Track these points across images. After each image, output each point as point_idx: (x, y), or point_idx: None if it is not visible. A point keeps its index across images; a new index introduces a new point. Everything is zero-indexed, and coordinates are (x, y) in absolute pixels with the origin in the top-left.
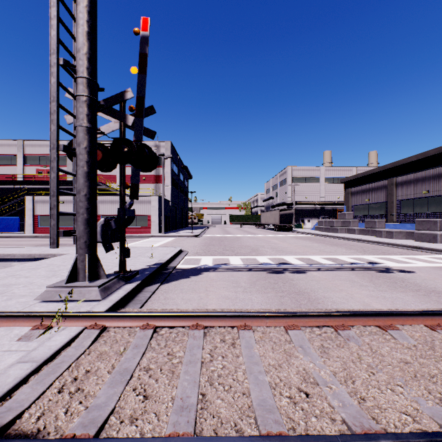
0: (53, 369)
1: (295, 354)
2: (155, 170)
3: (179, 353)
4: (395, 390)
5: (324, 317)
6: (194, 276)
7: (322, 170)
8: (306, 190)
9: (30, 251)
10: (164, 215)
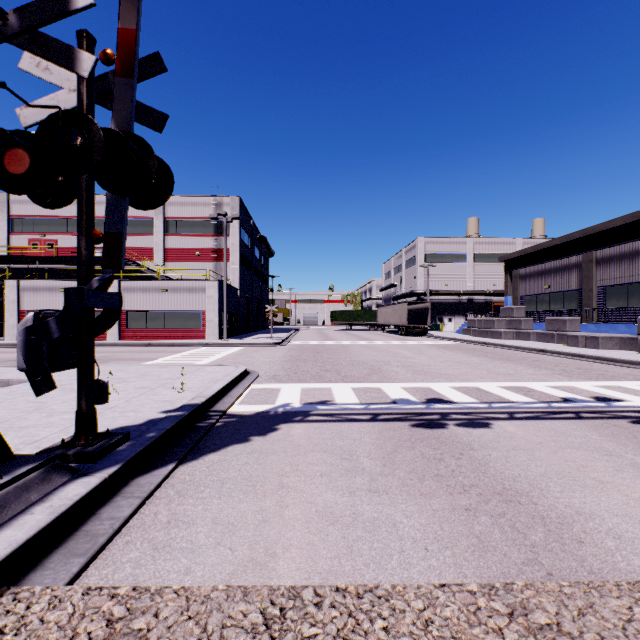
0: None
1: None
2: (214, 242)
3: None
4: None
5: None
6: (259, 437)
7: (470, 243)
8: (447, 274)
9: None
10: (228, 311)
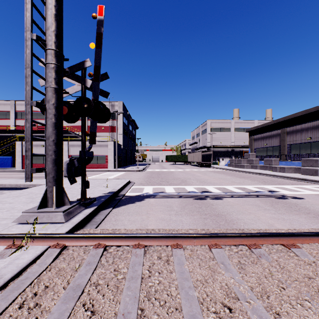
0: (17, 286)
1: (218, 270)
2: (111, 123)
3: (124, 270)
4: (304, 305)
5: (240, 237)
6: (138, 202)
7: (232, 122)
8: (221, 137)
9: (17, 182)
10: (118, 155)
